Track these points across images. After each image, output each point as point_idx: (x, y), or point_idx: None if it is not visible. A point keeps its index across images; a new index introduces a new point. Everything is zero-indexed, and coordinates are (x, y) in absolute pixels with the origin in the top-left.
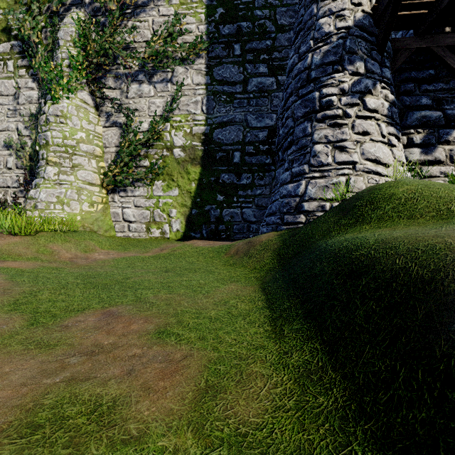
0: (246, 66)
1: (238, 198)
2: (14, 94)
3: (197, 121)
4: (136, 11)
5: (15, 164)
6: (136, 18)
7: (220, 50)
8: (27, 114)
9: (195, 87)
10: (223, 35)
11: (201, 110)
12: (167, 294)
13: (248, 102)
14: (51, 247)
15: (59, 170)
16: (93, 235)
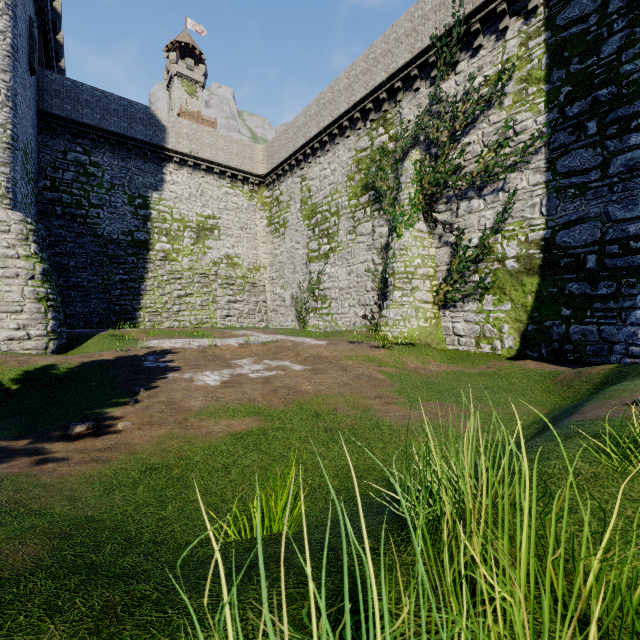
0: (606, 144)
1: (593, 312)
2: (370, 233)
3: (535, 226)
4: (465, 131)
5: (371, 287)
6: (466, 137)
7: (565, 136)
8: (378, 247)
9: (532, 189)
10: (570, 118)
11: (539, 213)
12: (477, 403)
13: (609, 189)
14: (402, 358)
15: (402, 294)
16: (428, 349)
